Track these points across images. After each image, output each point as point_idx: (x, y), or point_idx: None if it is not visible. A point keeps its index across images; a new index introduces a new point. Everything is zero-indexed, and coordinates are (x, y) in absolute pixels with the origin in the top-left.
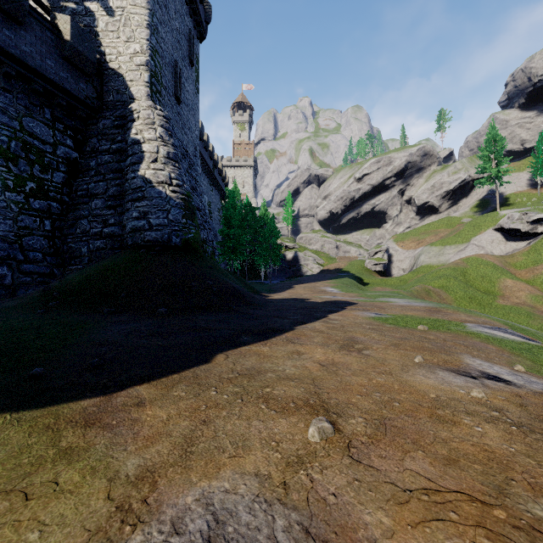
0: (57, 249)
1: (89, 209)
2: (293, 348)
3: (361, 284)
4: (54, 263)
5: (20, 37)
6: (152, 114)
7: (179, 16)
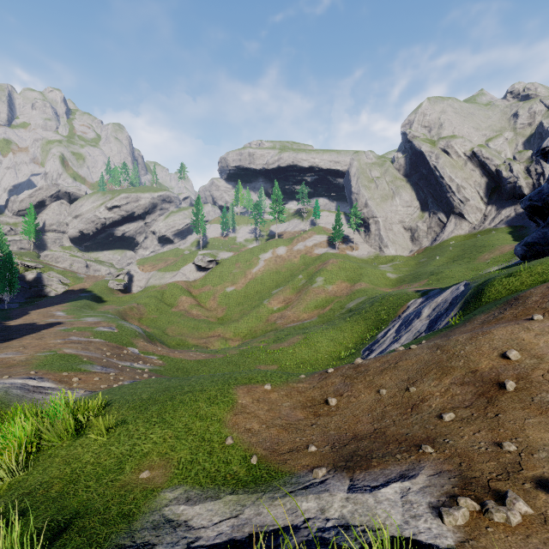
0: None
1: None
2: (20, 341)
3: (100, 302)
4: None
5: None
6: None
7: None
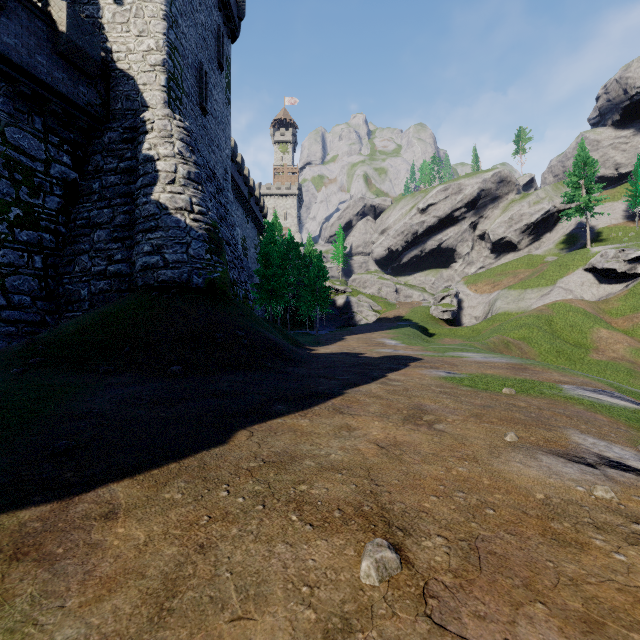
0: (50, 292)
1: (91, 243)
2: (341, 420)
3: (426, 335)
4: (47, 309)
5: (2, 26)
6: (169, 125)
7: (205, 8)
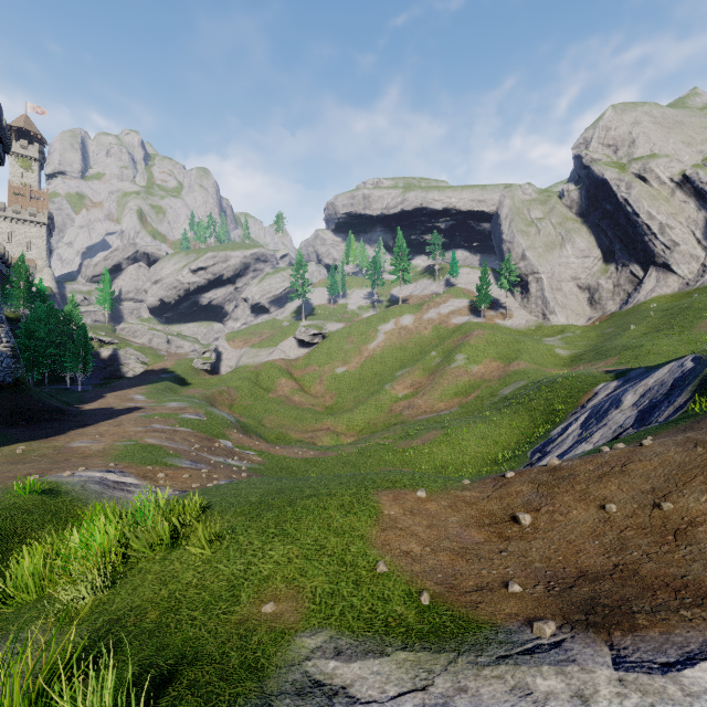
0: None
1: None
2: (96, 428)
3: (183, 385)
4: None
5: None
6: None
7: None
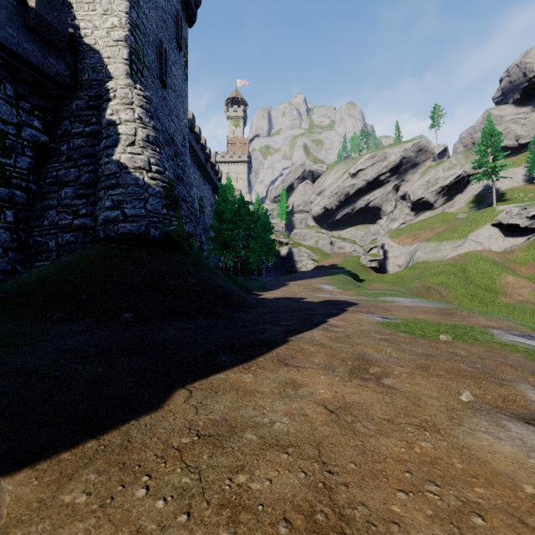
0: (21, 243)
1: (58, 199)
2: (286, 375)
3: (357, 281)
4: (18, 259)
5: None
6: (130, 94)
7: None
